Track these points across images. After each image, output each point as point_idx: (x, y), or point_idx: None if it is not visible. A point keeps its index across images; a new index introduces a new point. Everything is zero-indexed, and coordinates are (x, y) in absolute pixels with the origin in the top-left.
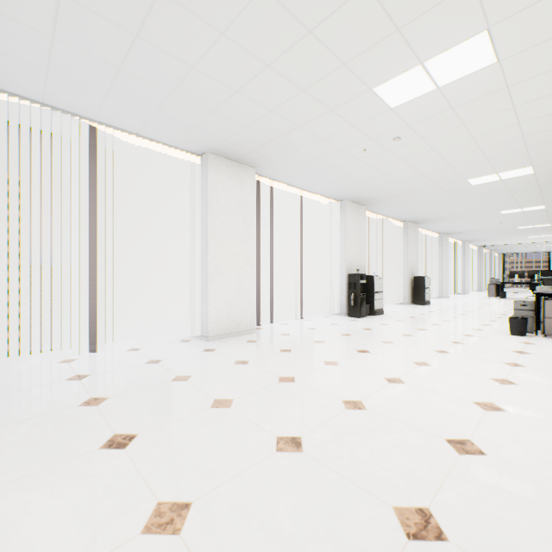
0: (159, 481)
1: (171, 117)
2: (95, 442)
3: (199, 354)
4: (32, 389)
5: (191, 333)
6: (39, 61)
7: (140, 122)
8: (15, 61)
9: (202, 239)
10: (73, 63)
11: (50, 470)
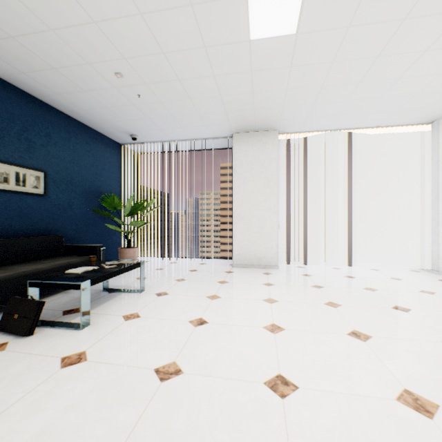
0: (440, 330)
1: (408, 108)
2: (385, 305)
3: (434, 281)
4: (330, 277)
5: (417, 266)
6: (333, 113)
7: (381, 120)
8: (321, 118)
9: (431, 191)
10: (351, 107)
11: (370, 308)
